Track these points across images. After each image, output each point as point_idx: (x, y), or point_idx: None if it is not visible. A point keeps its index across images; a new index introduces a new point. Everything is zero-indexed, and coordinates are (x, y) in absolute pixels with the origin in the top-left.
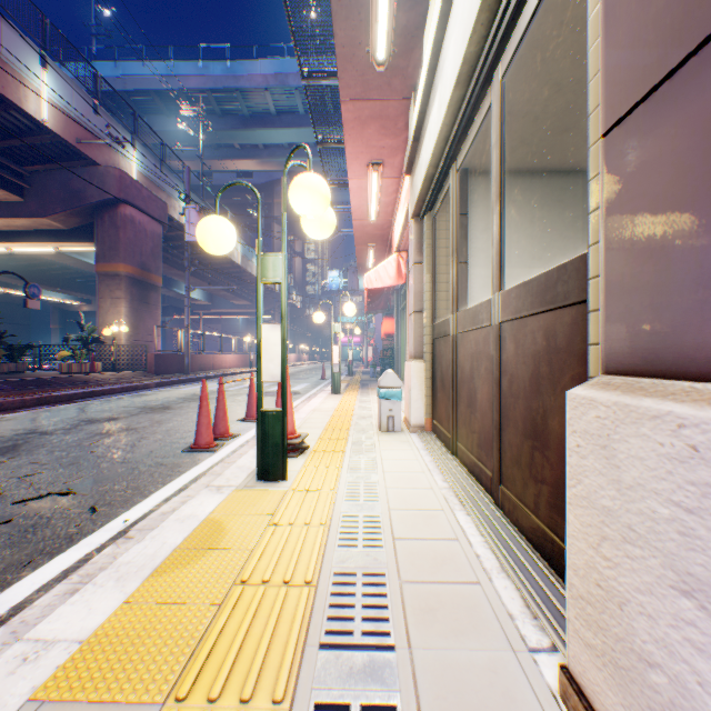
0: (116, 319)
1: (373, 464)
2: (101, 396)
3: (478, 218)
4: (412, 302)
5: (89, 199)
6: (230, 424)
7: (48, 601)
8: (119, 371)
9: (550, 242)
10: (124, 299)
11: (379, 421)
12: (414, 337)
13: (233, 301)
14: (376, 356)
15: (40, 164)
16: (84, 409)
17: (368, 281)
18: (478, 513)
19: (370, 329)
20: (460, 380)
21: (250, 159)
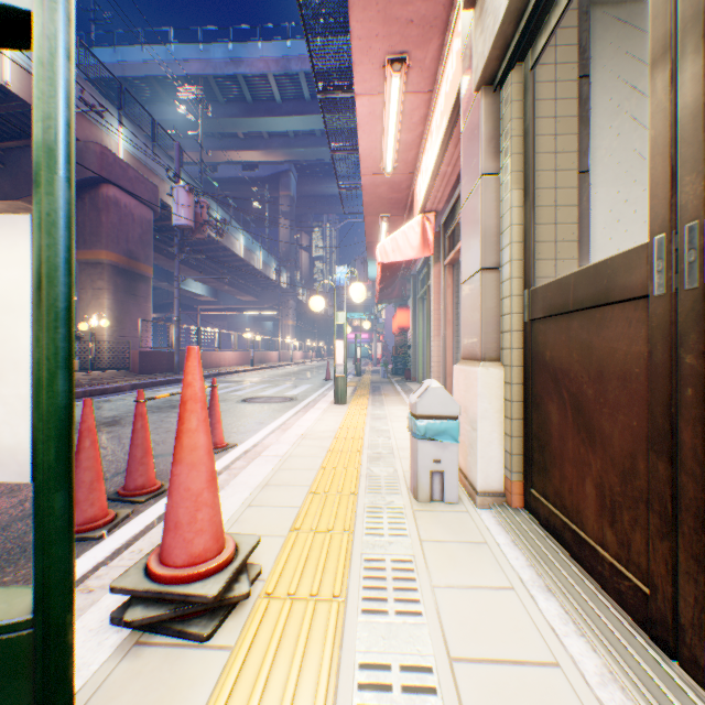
0: (97, 312)
1: None
2: None
3: (603, 90)
4: (476, 252)
5: None
6: None
7: None
8: (101, 370)
9: None
10: (107, 290)
11: (413, 480)
12: (483, 318)
13: (238, 297)
14: (385, 353)
15: (14, 140)
16: None
17: (382, 253)
18: None
19: (379, 324)
20: None
21: (254, 149)
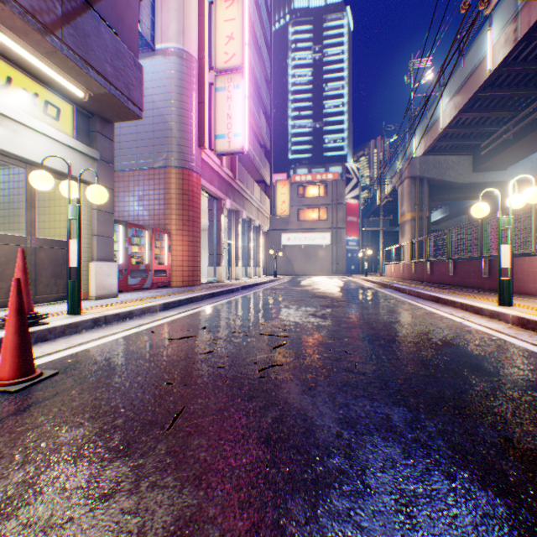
0: None
1: None
2: None
3: None
4: None
5: None
6: None
7: (160, 317)
8: None
9: None
10: None
11: None
12: None
13: None
14: None
15: None
16: None
17: None
18: (46, 305)
19: None
20: None
21: None
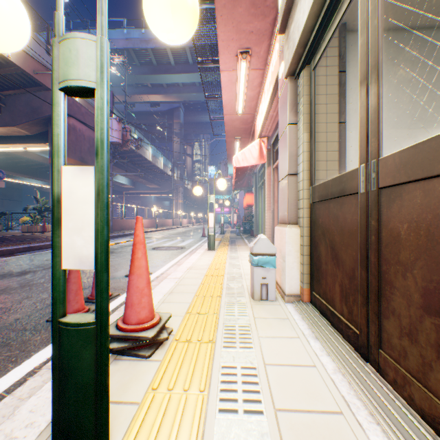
0: None
1: (255, 382)
2: (38, 250)
3: (354, 78)
4: (286, 165)
5: (44, 113)
6: (117, 280)
7: None
8: None
9: (432, 101)
10: None
11: (251, 289)
12: (289, 201)
13: (148, 185)
14: (239, 220)
15: (11, 90)
16: (13, 262)
17: (236, 161)
18: None
19: (235, 202)
20: (393, 260)
21: (158, 94)
